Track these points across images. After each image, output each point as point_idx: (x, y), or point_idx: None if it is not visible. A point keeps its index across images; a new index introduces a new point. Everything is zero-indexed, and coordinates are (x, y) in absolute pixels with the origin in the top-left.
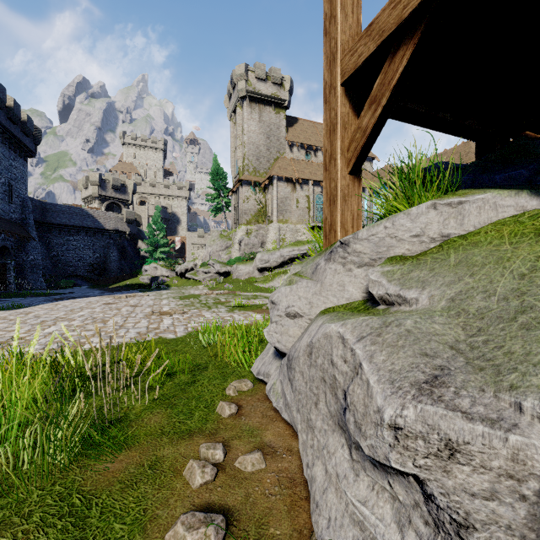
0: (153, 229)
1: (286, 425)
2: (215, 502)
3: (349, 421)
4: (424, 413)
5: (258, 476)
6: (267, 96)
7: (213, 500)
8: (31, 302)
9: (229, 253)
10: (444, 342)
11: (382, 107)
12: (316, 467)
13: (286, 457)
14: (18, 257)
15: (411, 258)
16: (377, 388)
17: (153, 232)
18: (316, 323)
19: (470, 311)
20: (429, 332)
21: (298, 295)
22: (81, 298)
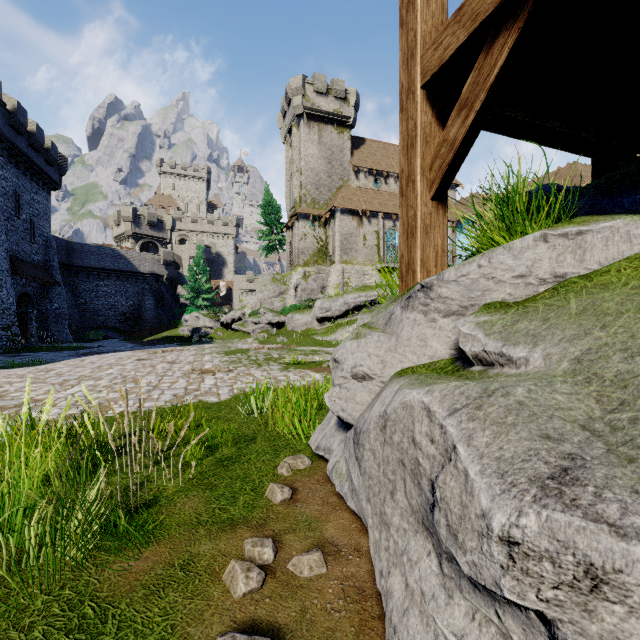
0: (194, 273)
1: (352, 516)
2: (262, 618)
3: (439, 523)
4: (552, 523)
5: (317, 584)
6: (328, 113)
7: (259, 616)
8: (55, 357)
9: (283, 300)
10: (572, 420)
11: (475, 113)
12: (393, 577)
13: (353, 559)
14: (40, 305)
15: (515, 305)
16: (480, 483)
17: (194, 276)
18: (391, 388)
19: (605, 377)
20: (549, 405)
21: (367, 352)
22: (111, 353)
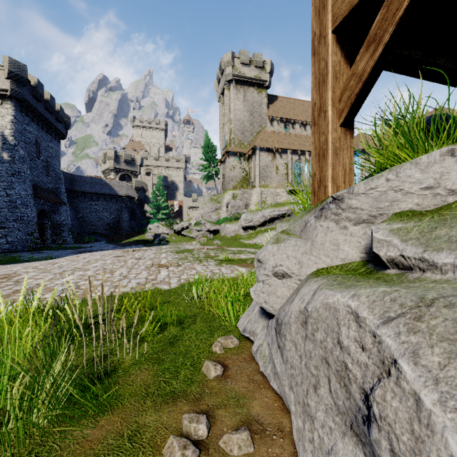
0: (156, 195)
1: (275, 394)
2: None
3: (380, 445)
4: None
5: None
6: (250, 78)
7: None
8: (60, 254)
9: (218, 214)
10: None
11: (384, 45)
12: None
13: (277, 439)
14: (53, 218)
15: (429, 213)
16: (443, 418)
17: (156, 197)
18: (309, 286)
19: None
20: None
21: (286, 254)
22: (98, 251)
